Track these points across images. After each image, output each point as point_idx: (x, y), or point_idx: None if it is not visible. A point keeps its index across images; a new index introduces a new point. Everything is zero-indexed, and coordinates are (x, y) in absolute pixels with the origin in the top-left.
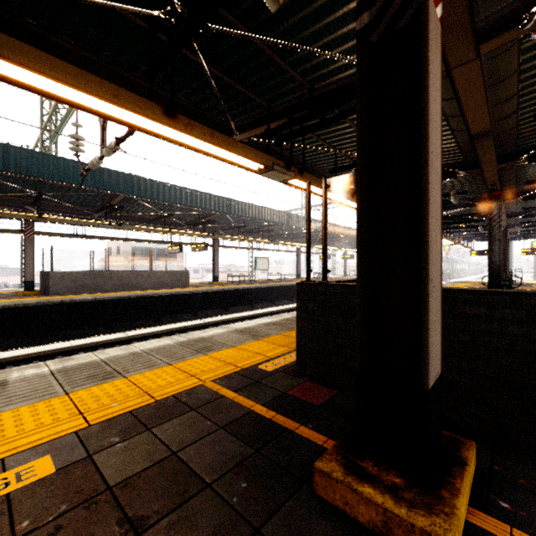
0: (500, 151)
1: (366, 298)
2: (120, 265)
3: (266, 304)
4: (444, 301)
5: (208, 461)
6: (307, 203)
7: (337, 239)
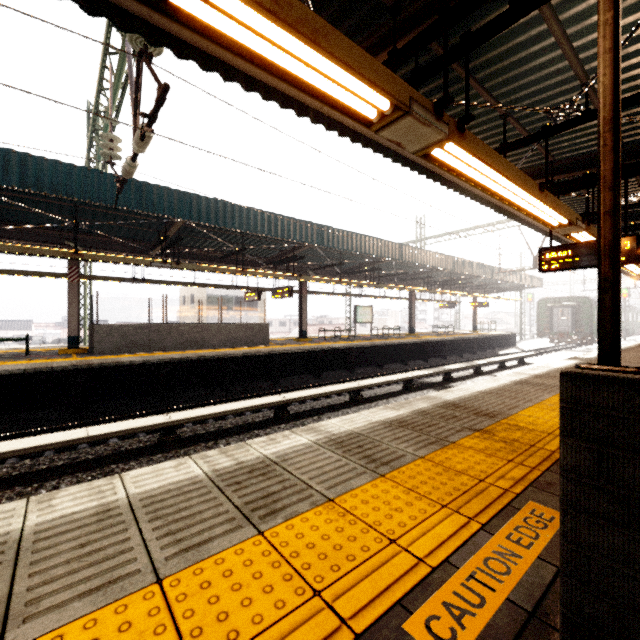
0: None
1: None
2: (193, 317)
3: (371, 369)
4: None
5: None
6: (611, 67)
7: (466, 280)
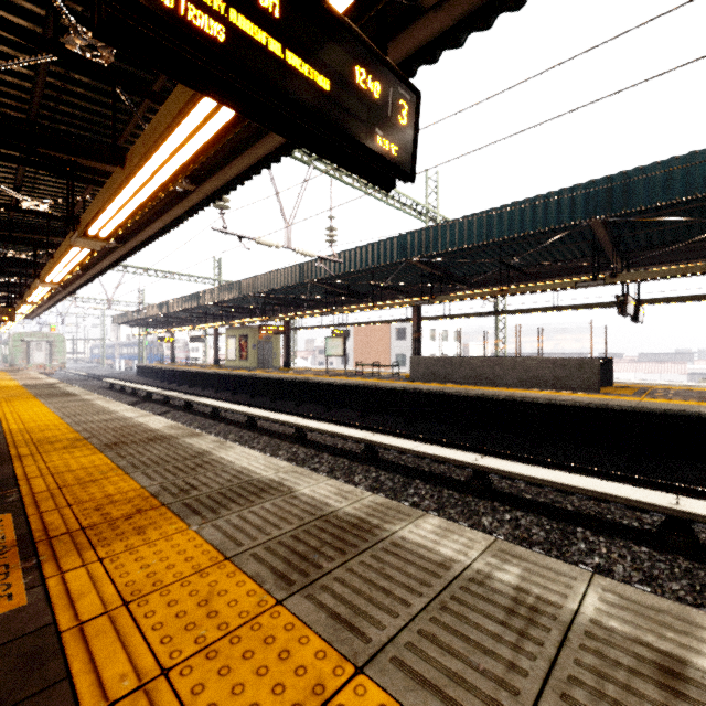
0: None
1: None
2: None
3: None
4: None
5: None
6: None
7: None
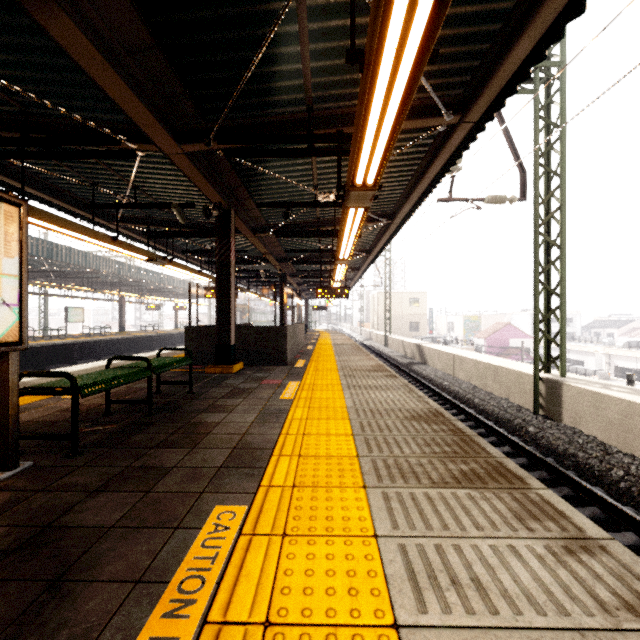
0: (280, 256)
1: (217, 327)
2: None
3: (91, 360)
4: (238, 330)
5: (173, 375)
6: (189, 292)
7: (169, 289)
